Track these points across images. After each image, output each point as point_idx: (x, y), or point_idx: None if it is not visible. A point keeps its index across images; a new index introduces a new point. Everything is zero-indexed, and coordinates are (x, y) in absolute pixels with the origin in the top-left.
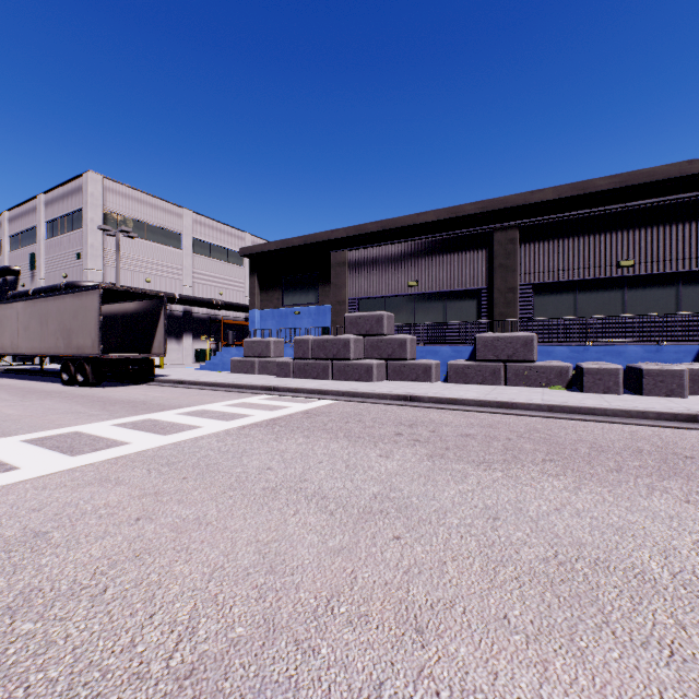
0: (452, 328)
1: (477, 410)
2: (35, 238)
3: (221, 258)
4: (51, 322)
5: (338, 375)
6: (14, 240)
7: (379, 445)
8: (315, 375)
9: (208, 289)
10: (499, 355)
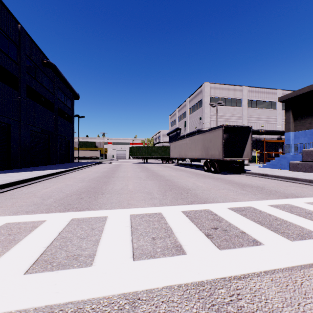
0: None
1: None
2: (185, 115)
3: (262, 107)
4: (199, 145)
5: None
6: (179, 118)
7: None
8: None
9: (254, 125)
10: None
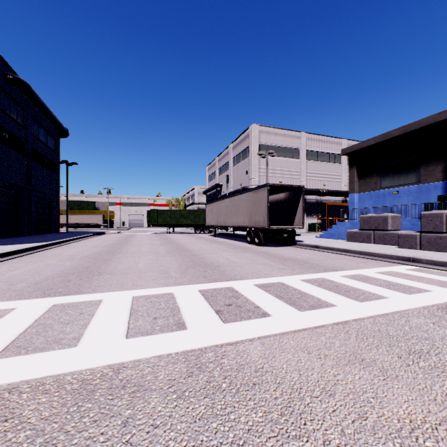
0: None
1: None
2: (228, 167)
3: (324, 160)
4: (241, 208)
5: None
6: (220, 170)
7: None
8: None
9: (315, 183)
10: None
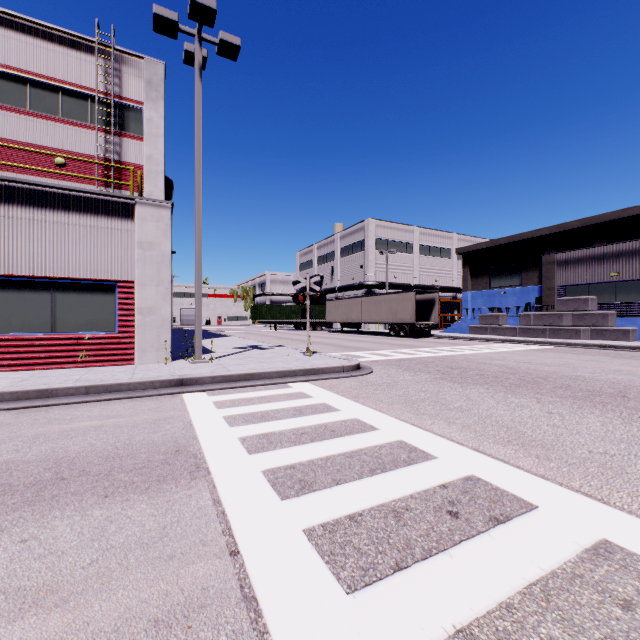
0: None
1: None
2: (333, 258)
3: (435, 255)
4: (383, 307)
5: (552, 335)
6: (320, 259)
7: (588, 355)
8: (534, 335)
9: (427, 278)
10: None
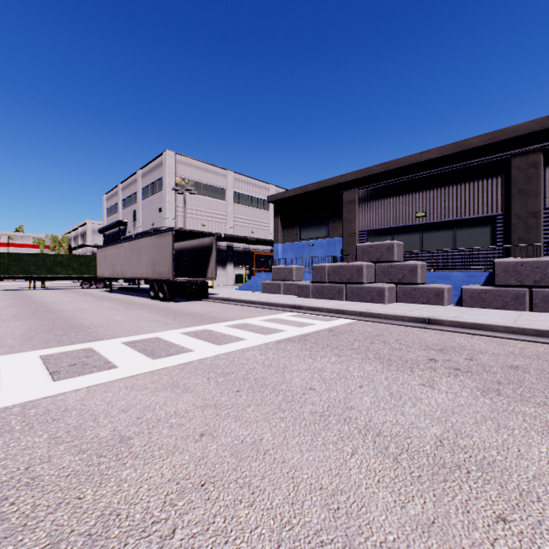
0: (463, 254)
1: (510, 337)
2: (136, 200)
3: (253, 205)
4: (144, 256)
5: (351, 296)
6: (124, 202)
7: (416, 371)
8: (330, 296)
9: (243, 229)
10: (523, 280)
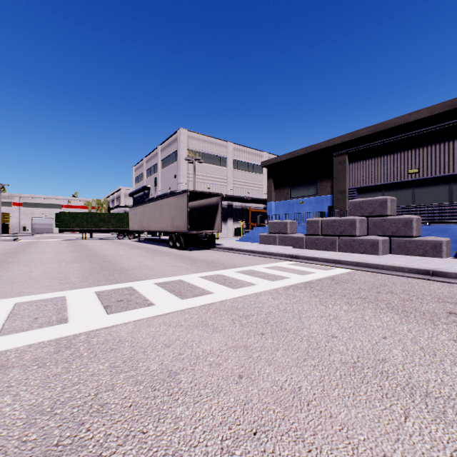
0: None
1: None
2: (156, 169)
3: (248, 170)
4: (164, 213)
5: (344, 248)
6: (148, 172)
7: (439, 324)
8: (323, 247)
9: (241, 191)
10: None
